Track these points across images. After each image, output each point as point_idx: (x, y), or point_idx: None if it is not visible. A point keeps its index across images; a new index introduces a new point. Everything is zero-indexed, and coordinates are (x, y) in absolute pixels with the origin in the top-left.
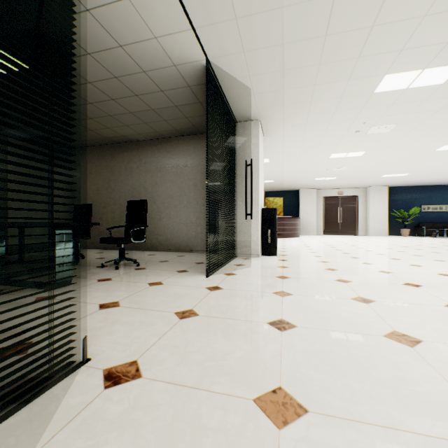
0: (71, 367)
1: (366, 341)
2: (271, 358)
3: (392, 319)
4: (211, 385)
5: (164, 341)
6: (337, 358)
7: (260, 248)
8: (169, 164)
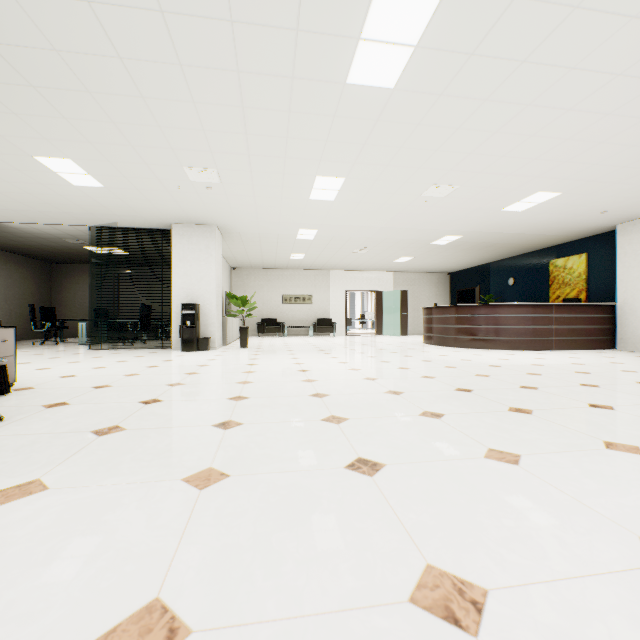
0: None
1: None
2: None
3: None
4: None
5: None
6: None
7: (176, 342)
8: None
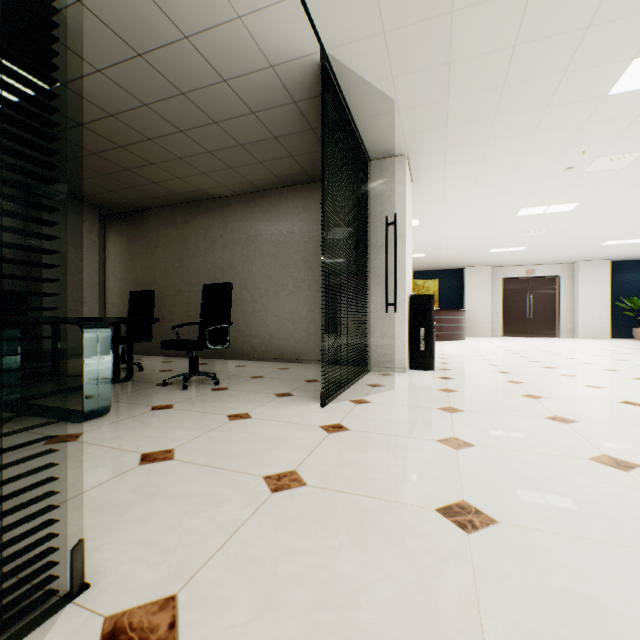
0: (46, 604)
1: None
2: (458, 610)
3: None
4: None
5: (236, 545)
6: (614, 624)
7: (406, 358)
8: (267, 229)
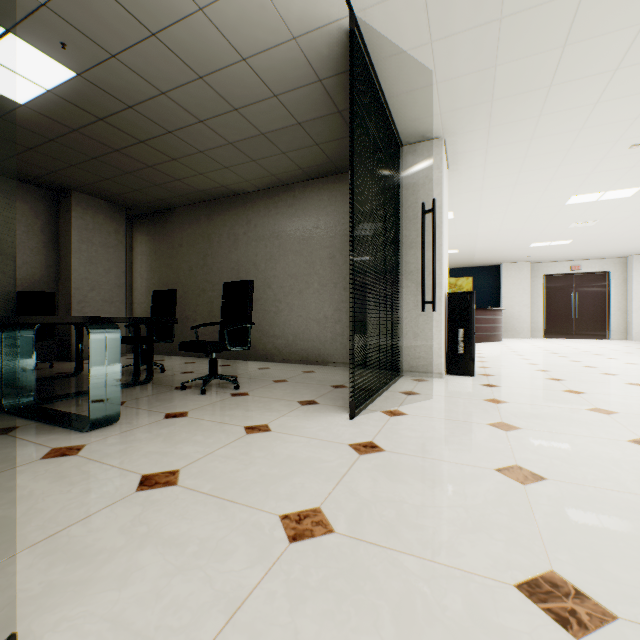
0: None
1: None
2: None
3: None
4: None
5: (236, 635)
6: None
7: (443, 363)
8: (291, 225)
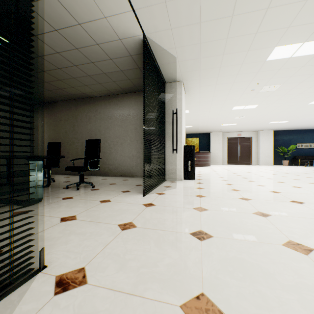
0: (29, 273)
1: (269, 250)
2: (194, 265)
3: (286, 230)
4: (145, 291)
5: (108, 249)
6: (248, 265)
7: (182, 174)
8: (117, 113)
